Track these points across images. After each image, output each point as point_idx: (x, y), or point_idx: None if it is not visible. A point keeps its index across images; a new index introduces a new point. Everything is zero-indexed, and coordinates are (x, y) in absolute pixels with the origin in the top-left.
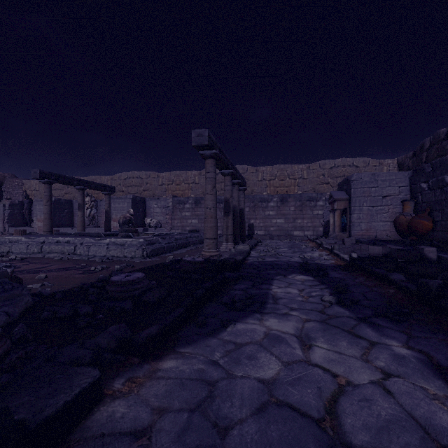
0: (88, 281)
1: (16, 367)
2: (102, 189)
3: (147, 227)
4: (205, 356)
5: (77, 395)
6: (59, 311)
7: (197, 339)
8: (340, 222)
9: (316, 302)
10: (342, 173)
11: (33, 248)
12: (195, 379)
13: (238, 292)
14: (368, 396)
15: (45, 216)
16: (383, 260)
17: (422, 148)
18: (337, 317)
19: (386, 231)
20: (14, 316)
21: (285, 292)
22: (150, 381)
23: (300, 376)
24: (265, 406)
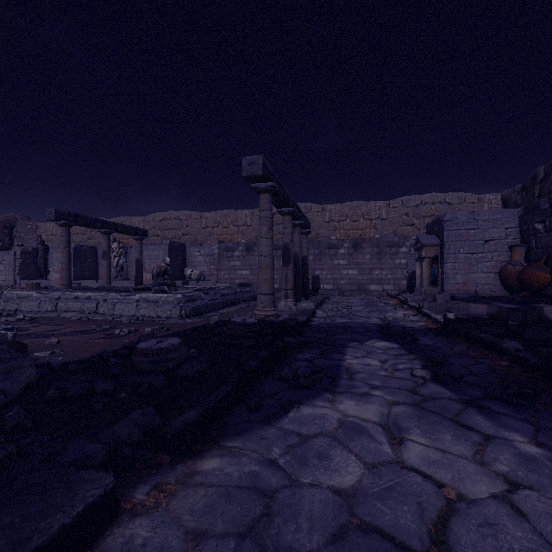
0: (110, 348)
1: (3, 469)
2: (132, 233)
3: (187, 279)
4: (259, 453)
5: (80, 514)
6: (69, 389)
7: (249, 429)
8: (429, 274)
9: (404, 378)
10: (431, 212)
11: (47, 306)
12: (246, 486)
13: (301, 363)
14: (491, 518)
15: (63, 266)
16: (490, 322)
17: (534, 180)
18: (434, 399)
19: (488, 285)
20: (11, 395)
21: (363, 364)
22: (184, 489)
23: (391, 486)
24: (345, 531)
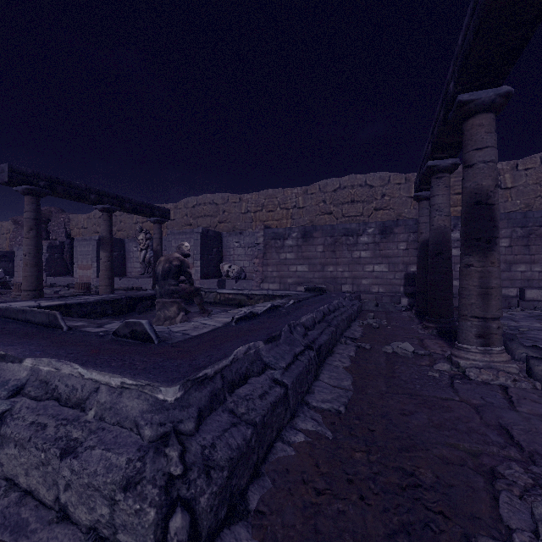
0: None
1: None
2: (146, 212)
3: (224, 277)
4: None
5: None
6: None
7: None
8: None
9: None
10: None
11: None
12: None
13: None
14: None
15: (25, 260)
16: None
17: None
18: None
19: None
20: None
21: None
22: None
23: None
24: None
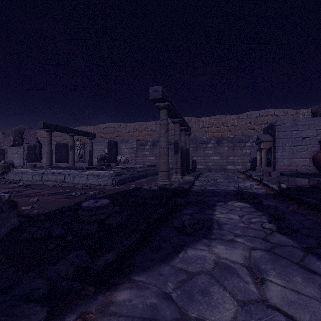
0: (68, 204)
1: None
2: (87, 135)
3: (118, 162)
4: (158, 287)
5: None
6: (36, 233)
7: (151, 266)
8: (266, 159)
9: (257, 229)
10: (265, 121)
11: (36, 177)
12: (147, 318)
13: (186, 216)
14: None
15: (47, 155)
16: (311, 190)
17: None
18: (281, 246)
19: (305, 166)
20: None
21: (228, 218)
22: (101, 317)
23: None
24: None
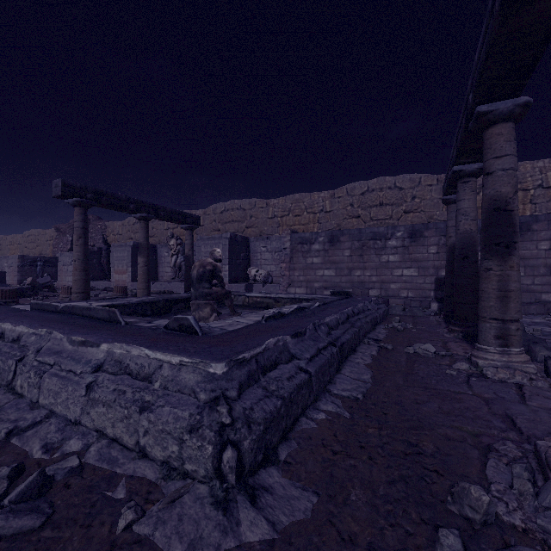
0: None
1: None
2: (179, 219)
3: (251, 281)
4: None
5: None
6: None
7: None
8: None
9: None
10: None
11: None
12: None
13: None
14: None
15: (75, 265)
16: None
17: None
18: None
19: None
20: None
21: None
22: None
23: None
24: None
